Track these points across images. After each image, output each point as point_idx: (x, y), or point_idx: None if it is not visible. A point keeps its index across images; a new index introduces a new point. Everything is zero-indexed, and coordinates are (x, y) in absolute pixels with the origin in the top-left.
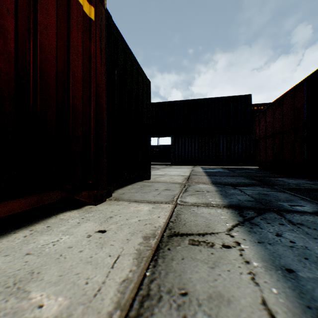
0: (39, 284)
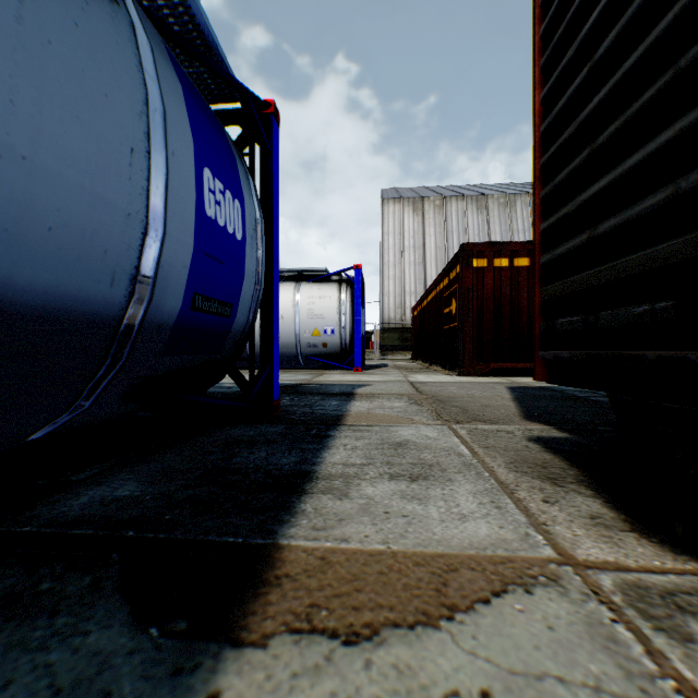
0: (524, 380)
